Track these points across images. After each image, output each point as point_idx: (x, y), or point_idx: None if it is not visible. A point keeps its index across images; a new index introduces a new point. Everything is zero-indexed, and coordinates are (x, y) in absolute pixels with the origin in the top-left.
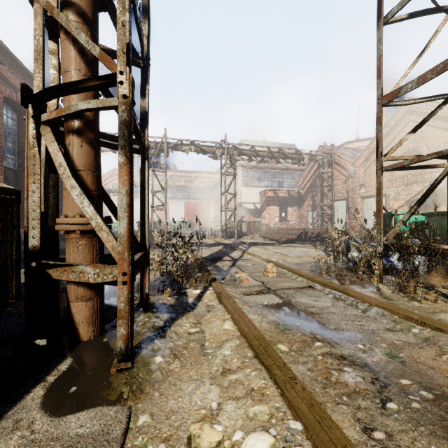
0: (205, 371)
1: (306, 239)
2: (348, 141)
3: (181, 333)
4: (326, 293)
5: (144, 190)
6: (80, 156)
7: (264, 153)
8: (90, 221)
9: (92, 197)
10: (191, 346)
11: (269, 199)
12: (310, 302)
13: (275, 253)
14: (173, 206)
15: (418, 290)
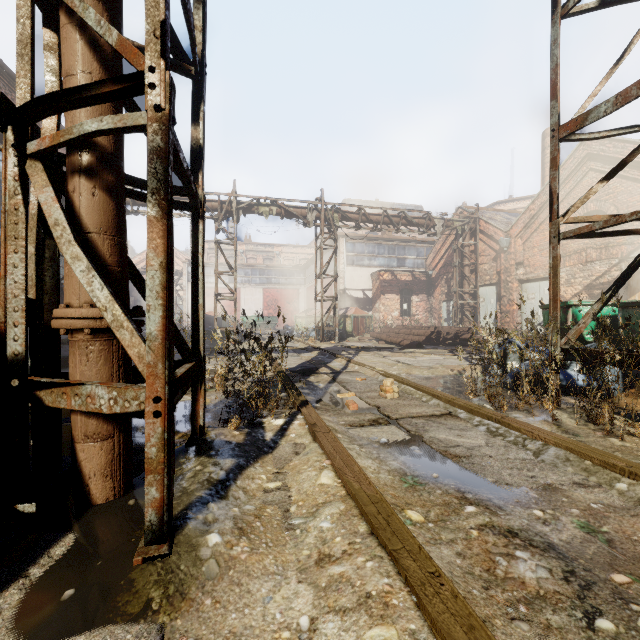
0: (290, 557)
1: (440, 341)
2: (499, 201)
3: (253, 490)
4: (475, 424)
5: (197, 267)
6: (91, 210)
7: (377, 217)
8: (103, 313)
9: (110, 276)
10: (268, 514)
11: (384, 283)
12: (452, 439)
13: (395, 363)
14: (247, 295)
15: (615, 419)
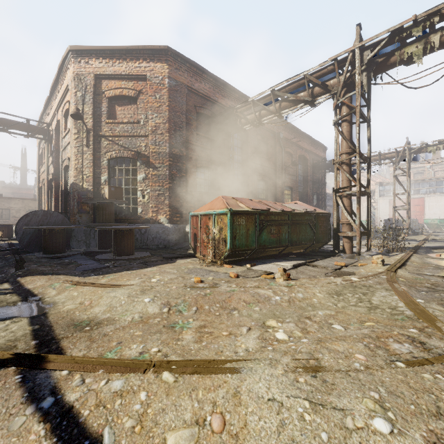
0: None
1: None
2: None
3: None
4: None
5: (368, 209)
6: (346, 203)
7: None
8: (349, 221)
9: (349, 214)
10: None
11: None
12: None
13: None
14: (431, 202)
15: None
